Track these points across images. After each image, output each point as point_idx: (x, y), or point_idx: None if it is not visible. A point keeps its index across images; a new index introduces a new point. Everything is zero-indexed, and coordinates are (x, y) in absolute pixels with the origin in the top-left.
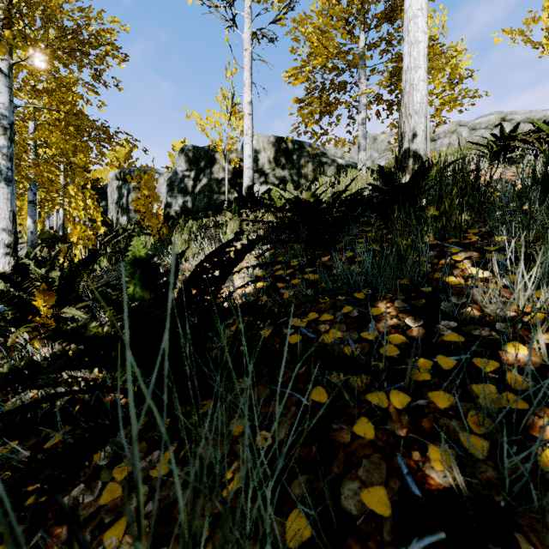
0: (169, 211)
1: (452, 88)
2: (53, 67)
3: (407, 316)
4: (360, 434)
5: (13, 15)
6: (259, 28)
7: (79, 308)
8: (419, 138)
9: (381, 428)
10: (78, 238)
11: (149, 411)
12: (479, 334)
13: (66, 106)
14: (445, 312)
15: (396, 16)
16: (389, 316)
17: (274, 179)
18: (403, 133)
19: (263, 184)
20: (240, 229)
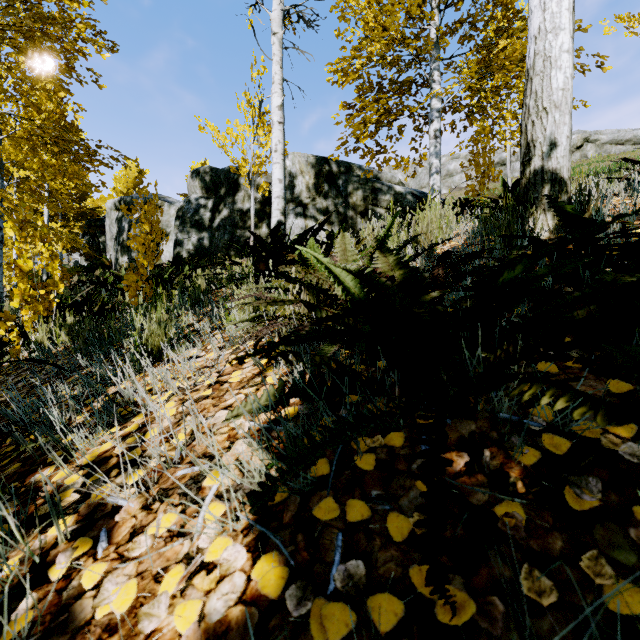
0: (180, 251)
1: None
2: None
3: None
4: None
5: None
6: (293, 5)
7: None
8: (561, 150)
9: None
10: (22, 300)
11: None
12: None
13: (41, 114)
14: None
15: None
16: None
17: (313, 211)
18: (532, 141)
19: (300, 216)
20: None
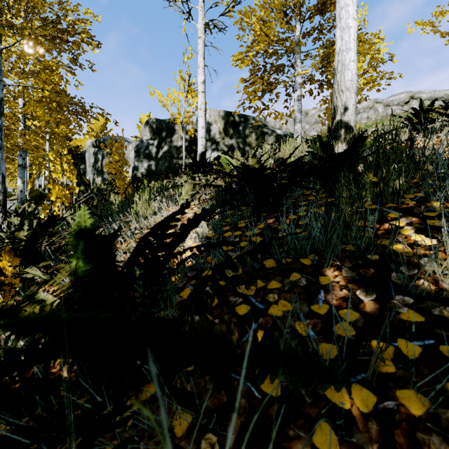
0: (136, 173)
1: (374, 70)
2: (36, 51)
3: (357, 286)
4: (322, 448)
5: (0, 6)
6: (211, 19)
7: (42, 266)
8: (350, 111)
9: (346, 440)
10: (56, 197)
11: (75, 420)
12: (441, 315)
13: (50, 86)
14: (397, 284)
15: (327, 9)
16: (339, 287)
17: (223, 147)
18: (336, 107)
19: (215, 150)
20: (186, 201)
